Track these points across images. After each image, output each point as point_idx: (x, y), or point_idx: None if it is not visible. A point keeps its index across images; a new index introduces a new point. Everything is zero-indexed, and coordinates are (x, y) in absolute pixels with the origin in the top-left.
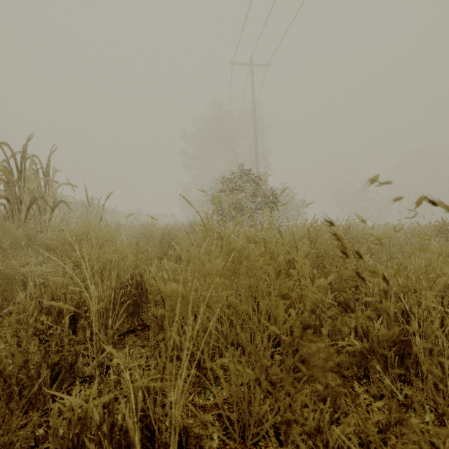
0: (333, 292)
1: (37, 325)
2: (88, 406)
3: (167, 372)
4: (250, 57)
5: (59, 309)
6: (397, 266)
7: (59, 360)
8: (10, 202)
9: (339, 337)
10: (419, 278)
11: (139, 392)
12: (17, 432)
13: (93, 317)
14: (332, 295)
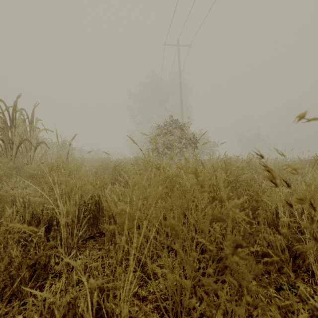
0: (244, 210)
1: (15, 237)
2: (55, 300)
3: (117, 275)
4: (177, 40)
5: (38, 221)
6: (311, 193)
7: (36, 260)
8: (4, 142)
9: (248, 244)
10: (305, 198)
11: (95, 294)
12: (2, 317)
13: (62, 228)
14: (244, 212)
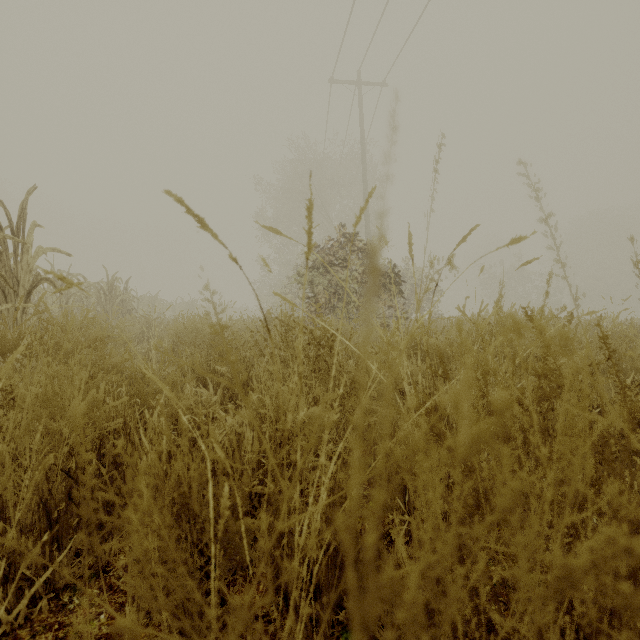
0: None
1: None
2: None
3: None
4: (358, 72)
5: None
6: None
7: None
8: None
9: None
10: None
11: None
12: None
13: None
14: None
